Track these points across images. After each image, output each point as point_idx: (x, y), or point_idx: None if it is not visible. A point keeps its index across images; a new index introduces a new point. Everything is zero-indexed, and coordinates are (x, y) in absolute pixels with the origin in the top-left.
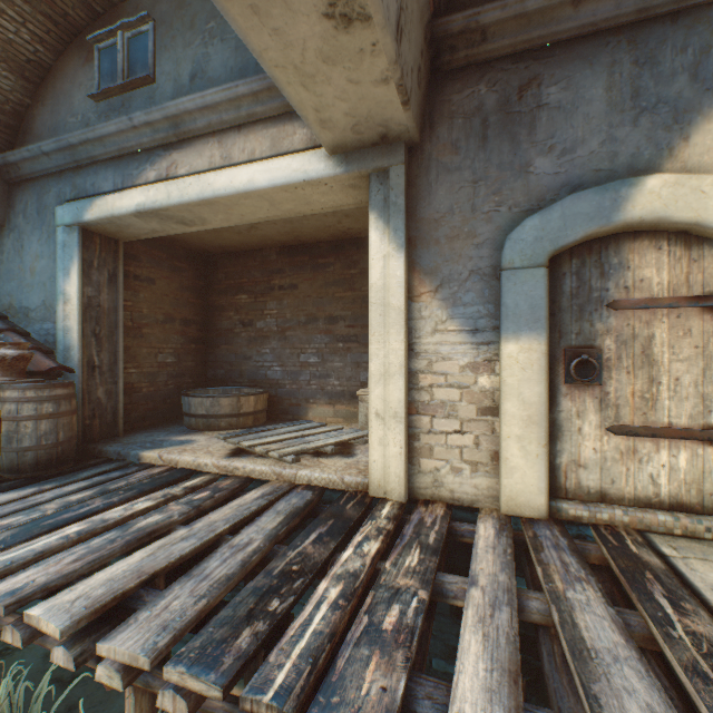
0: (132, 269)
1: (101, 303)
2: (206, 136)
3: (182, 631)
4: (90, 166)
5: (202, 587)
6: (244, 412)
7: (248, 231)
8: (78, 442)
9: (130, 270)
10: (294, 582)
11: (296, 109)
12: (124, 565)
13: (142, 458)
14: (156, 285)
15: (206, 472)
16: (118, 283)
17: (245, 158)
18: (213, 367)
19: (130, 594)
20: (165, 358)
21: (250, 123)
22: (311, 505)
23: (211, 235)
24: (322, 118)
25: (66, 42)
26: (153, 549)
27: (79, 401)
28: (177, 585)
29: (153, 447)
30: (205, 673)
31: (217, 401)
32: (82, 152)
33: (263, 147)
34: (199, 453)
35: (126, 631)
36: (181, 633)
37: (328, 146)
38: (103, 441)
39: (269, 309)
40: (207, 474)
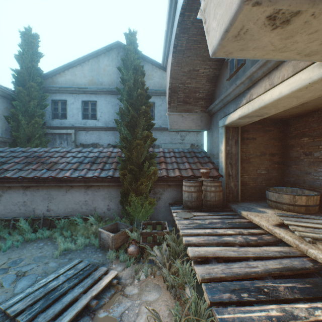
0: (245, 135)
1: (232, 152)
2: (262, 77)
3: (212, 278)
4: (227, 104)
5: (226, 270)
6: (297, 204)
7: (301, 105)
8: (224, 201)
9: (244, 136)
10: (259, 294)
11: (285, 60)
12: (211, 248)
13: (241, 213)
14: (256, 140)
15: (262, 229)
16: (238, 143)
17: (279, 81)
18: (287, 176)
19: (209, 258)
20: (260, 171)
21: (281, 62)
22: (305, 270)
23: (280, 112)
24: (304, 54)
25: (221, 65)
26: (221, 248)
27: (224, 187)
28: (220, 264)
29: (246, 210)
30: (208, 293)
31: (280, 195)
32: (224, 100)
33: (288, 72)
34: (262, 219)
35: (200, 267)
36: (212, 278)
37: (320, 60)
38: (232, 202)
39: (321, 145)
40: (262, 229)
